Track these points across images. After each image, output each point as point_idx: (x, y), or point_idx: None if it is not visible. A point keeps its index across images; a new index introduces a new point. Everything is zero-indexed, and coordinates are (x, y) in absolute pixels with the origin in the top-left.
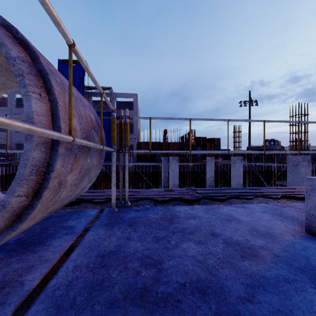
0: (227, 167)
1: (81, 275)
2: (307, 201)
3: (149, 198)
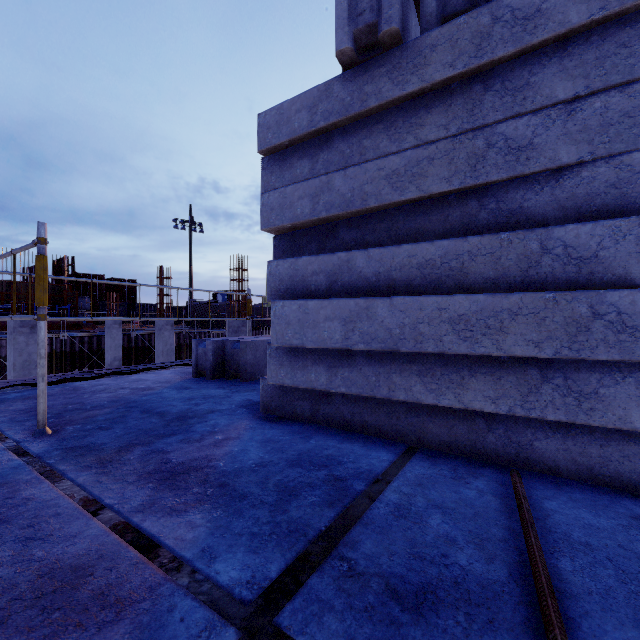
0: (151, 339)
1: (15, 416)
2: (193, 355)
3: (22, 384)
